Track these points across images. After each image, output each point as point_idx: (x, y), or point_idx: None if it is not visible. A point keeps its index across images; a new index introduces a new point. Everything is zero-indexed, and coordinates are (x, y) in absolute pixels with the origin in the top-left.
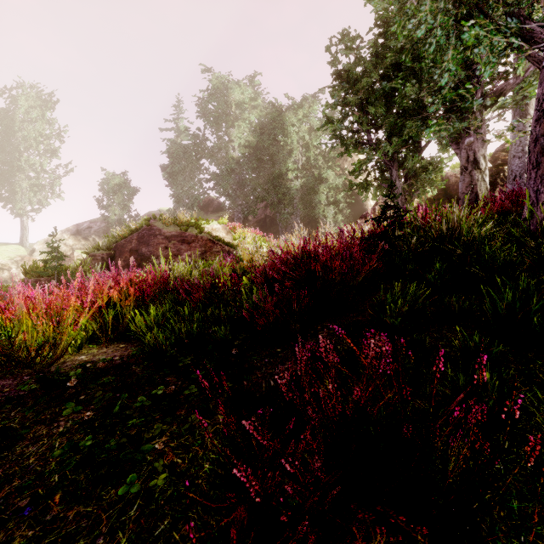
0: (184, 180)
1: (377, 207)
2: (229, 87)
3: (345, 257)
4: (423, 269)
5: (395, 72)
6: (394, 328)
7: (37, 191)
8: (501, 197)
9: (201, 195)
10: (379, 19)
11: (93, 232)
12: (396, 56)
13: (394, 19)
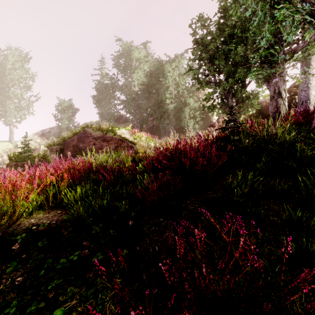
0: (105, 104)
1: (219, 120)
2: (132, 49)
3: (205, 155)
4: (253, 161)
5: (231, 39)
6: (239, 203)
7: (19, 110)
8: (297, 114)
9: (115, 112)
10: (221, 8)
11: (52, 134)
12: (231, 30)
13: (231, 7)
